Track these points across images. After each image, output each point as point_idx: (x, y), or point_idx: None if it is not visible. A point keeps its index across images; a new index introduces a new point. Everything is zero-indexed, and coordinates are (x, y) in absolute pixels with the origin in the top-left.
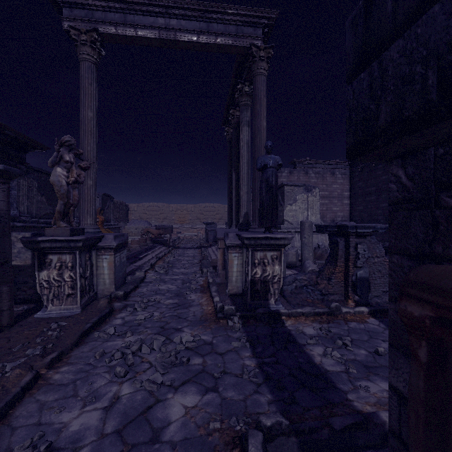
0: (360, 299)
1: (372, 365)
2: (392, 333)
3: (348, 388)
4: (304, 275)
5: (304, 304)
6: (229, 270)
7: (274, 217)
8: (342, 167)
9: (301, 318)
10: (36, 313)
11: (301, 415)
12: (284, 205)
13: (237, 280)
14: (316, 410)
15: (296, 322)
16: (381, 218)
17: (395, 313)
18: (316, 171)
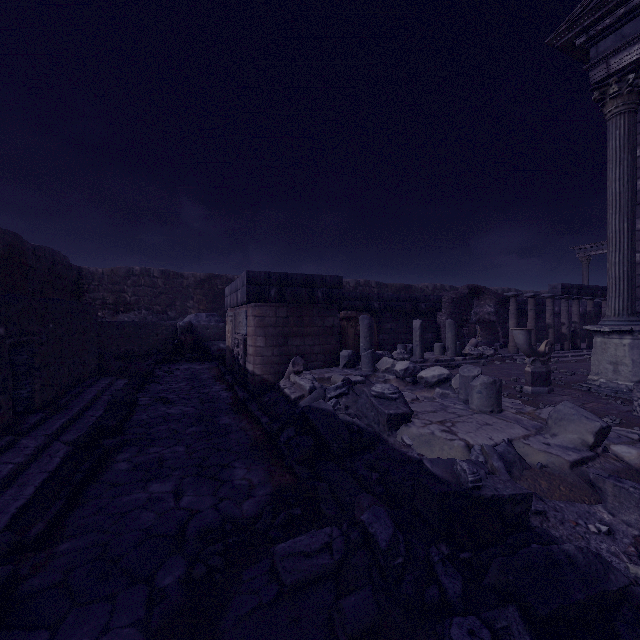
0: None
1: None
2: None
3: None
4: None
5: None
6: None
7: None
8: None
9: None
10: None
11: None
12: None
13: None
14: None
15: None
16: None
17: None
18: None
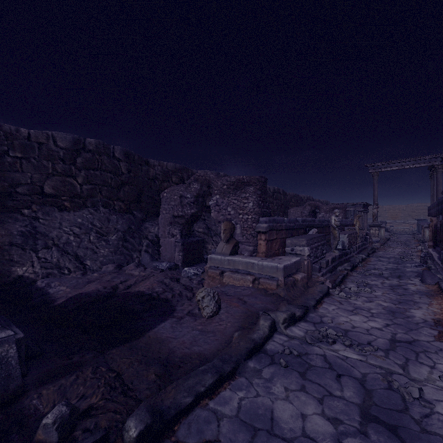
0: None
1: None
2: None
3: None
4: None
5: None
6: (424, 234)
7: None
8: None
9: None
10: None
11: None
12: None
13: (428, 237)
14: None
15: None
16: None
17: None
18: None
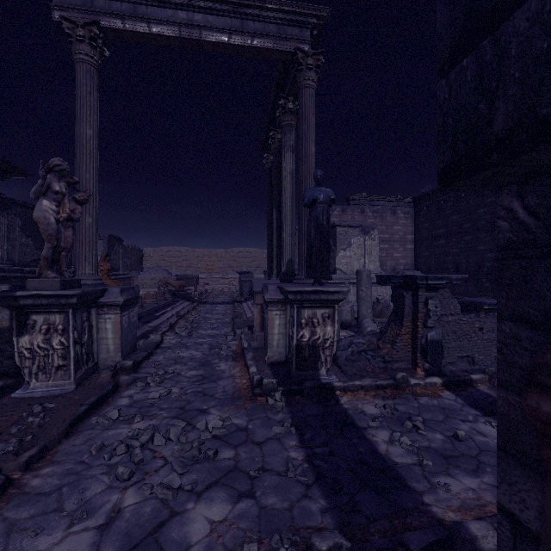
0: (431, 366)
1: (451, 454)
2: (502, 432)
3: (423, 486)
4: (362, 338)
5: (362, 374)
6: (268, 332)
7: (325, 265)
8: (405, 205)
9: (359, 392)
10: (14, 392)
11: (365, 529)
12: (336, 250)
13: (279, 345)
14: (384, 521)
15: (354, 398)
16: (450, 266)
17: (507, 405)
18: (373, 210)
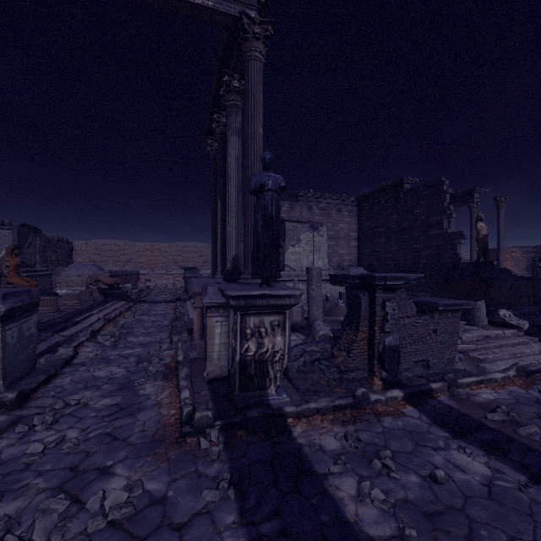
0: (389, 375)
1: (434, 509)
2: None
3: None
4: (315, 345)
5: (316, 390)
6: (207, 343)
7: (274, 263)
8: (349, 204)
9: (315, 418)
10: None
11: None
12: (285, 246)
13: (221, 357)
14: None
15: (310, 427)
16: (390, 263)
17: None
18: (320, 207)
